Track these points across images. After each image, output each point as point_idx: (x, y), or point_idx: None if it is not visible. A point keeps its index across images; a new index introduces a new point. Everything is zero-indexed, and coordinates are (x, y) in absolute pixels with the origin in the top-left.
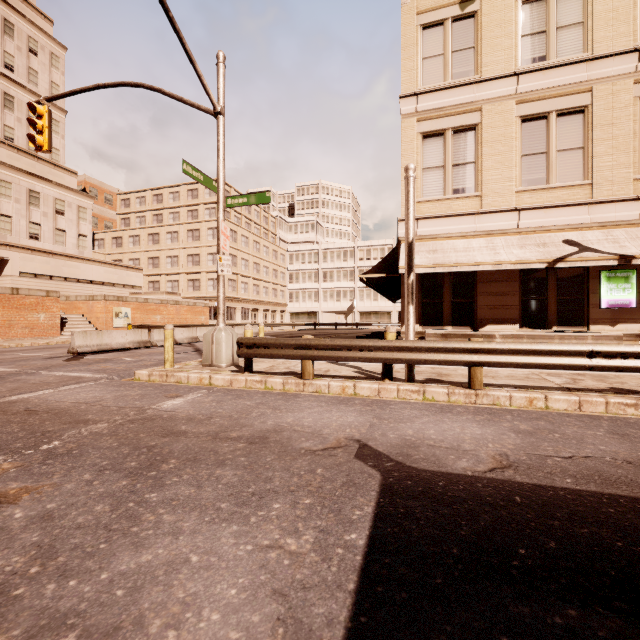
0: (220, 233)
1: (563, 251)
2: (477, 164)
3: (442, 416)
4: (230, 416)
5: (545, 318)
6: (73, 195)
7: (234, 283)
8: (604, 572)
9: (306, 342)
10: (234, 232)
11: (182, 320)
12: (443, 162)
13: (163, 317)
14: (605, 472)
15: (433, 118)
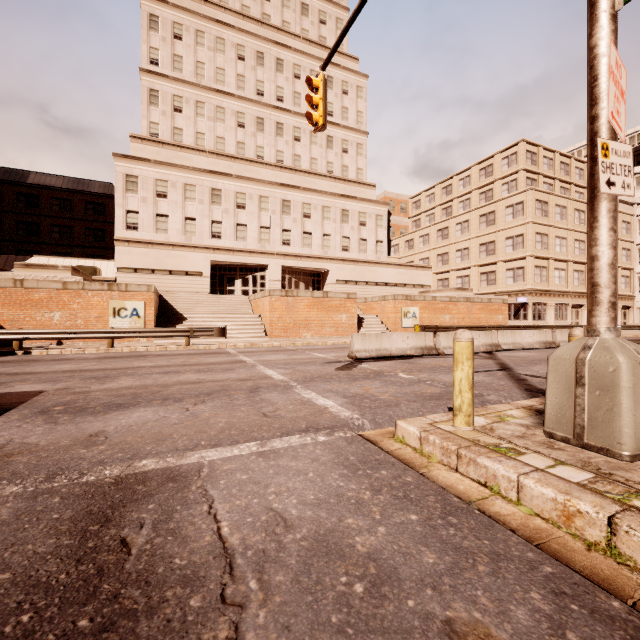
0: (600, 83)
1: None
2: None
3: None
4: None
5: None
6: (372, 206)
7: (543, 271)
8: None
9: None
10: (543, 203)
11: (474, 320)
12: None
13: (452, 317)
14: None
15: None
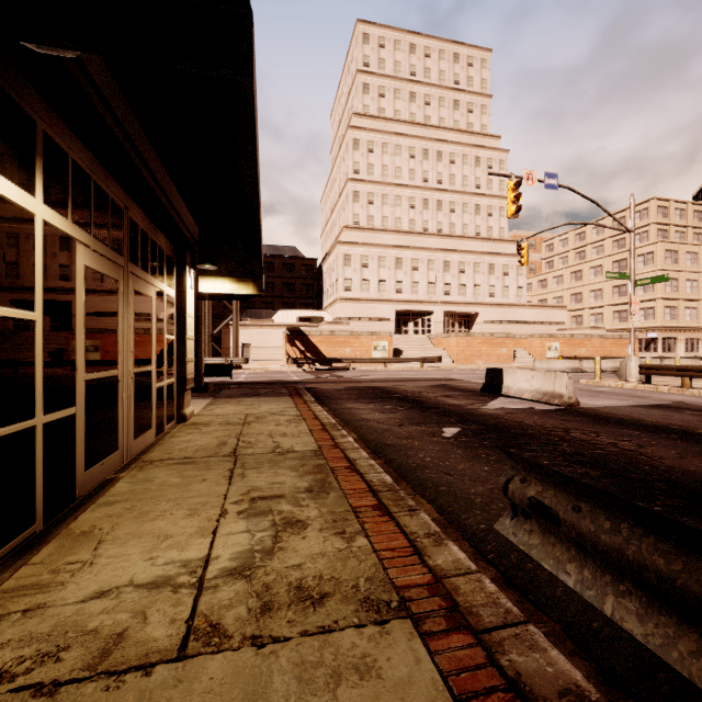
0: (631, 302)
1: None
2: None
3: None
4: (626, 393)
5: None
6: (513, 259)
7: (673, 310)
8: None
9: (683, 367)
10: (673, 252)
11: (606, 352)
12: None
13: (587, 350)
14: None
15: None
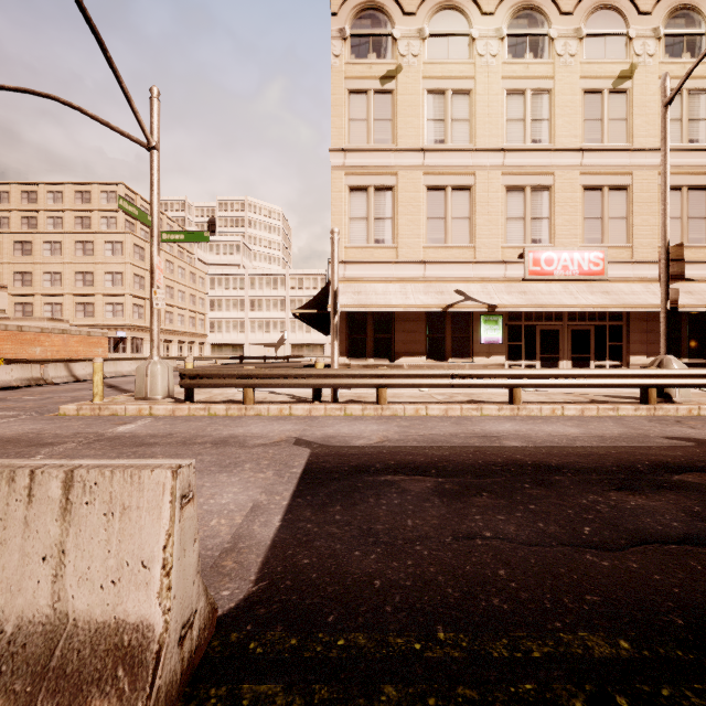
0: (154, 267)
1: (454, 299)
2: (394, 220)
3: (355, 422)
4: (189, 432)
5: (444, 351)
6: None
7: (141, 309)
8: (409, 467)
9: (248, 372)
10: (141, 249)
11: (71, 353)
12: (367, 214)
13: (44, 349)
14: (436, 439)
15: (358, 174)
